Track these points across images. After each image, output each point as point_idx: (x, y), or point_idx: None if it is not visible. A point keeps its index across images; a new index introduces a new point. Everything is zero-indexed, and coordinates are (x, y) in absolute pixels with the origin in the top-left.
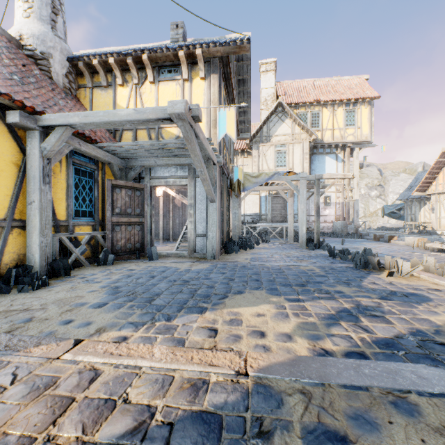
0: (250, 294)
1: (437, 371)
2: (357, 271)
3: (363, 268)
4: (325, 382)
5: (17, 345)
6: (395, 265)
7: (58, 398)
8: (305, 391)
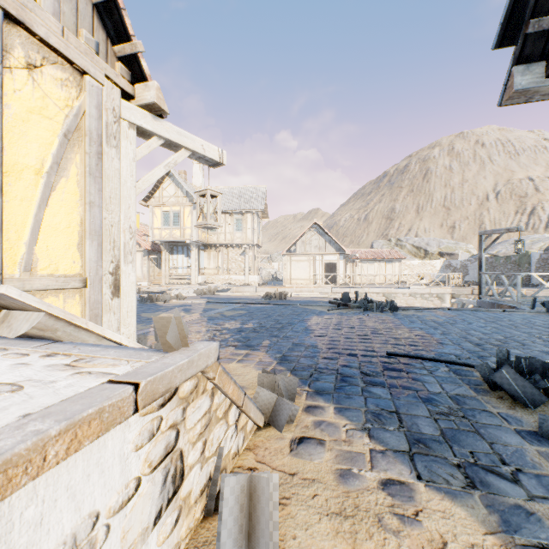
0: (145, 314)
1: (218, 310)
2: (147, 304)
3: (146, 303)
4: (211, 314)
5: (143, 331)
6: (163, 298)
7: (188, 325)
8: (211, 315)
